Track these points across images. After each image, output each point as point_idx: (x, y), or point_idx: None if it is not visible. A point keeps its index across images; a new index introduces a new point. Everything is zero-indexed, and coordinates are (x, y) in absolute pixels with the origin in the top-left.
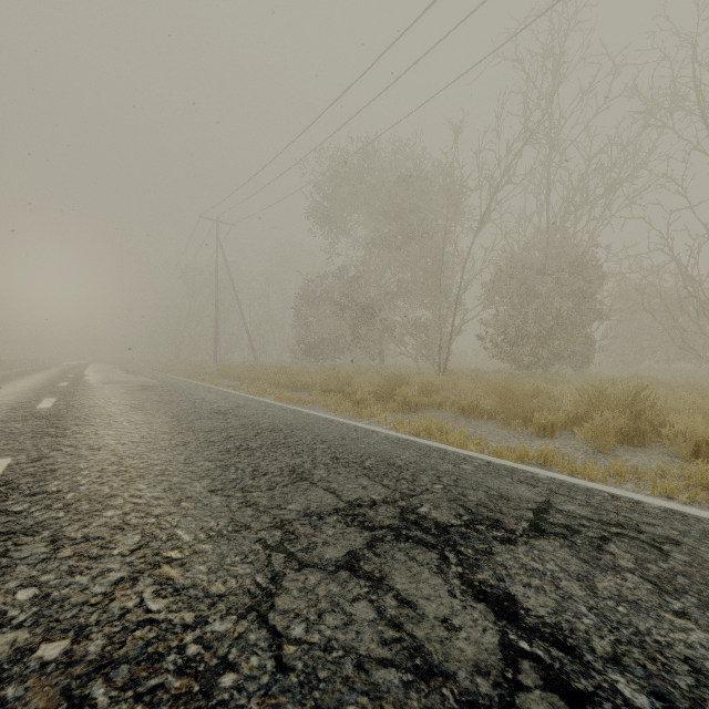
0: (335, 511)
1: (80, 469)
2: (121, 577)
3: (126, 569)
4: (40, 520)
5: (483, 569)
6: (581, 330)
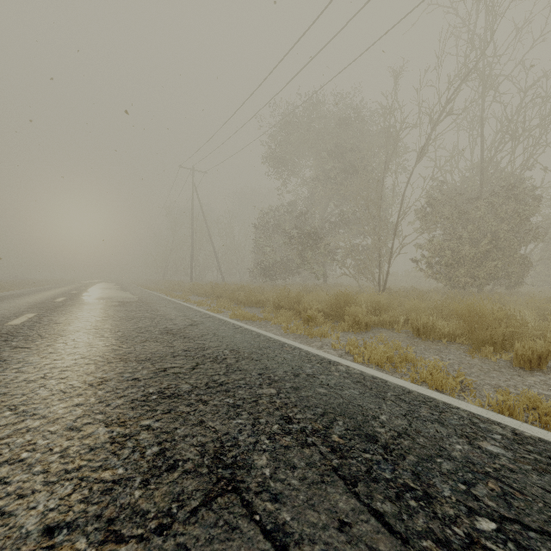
0: None
1: None
2: None
3: None
4: None
5: None
6: (517, 252)
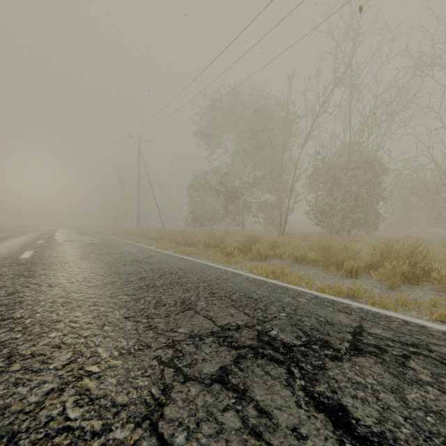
0: (211, 333)
1: (39, 300)
2: (52, 388)
3: (57, 381)
4: (3, 339)
5: (320, 383)
6: (371, 207)
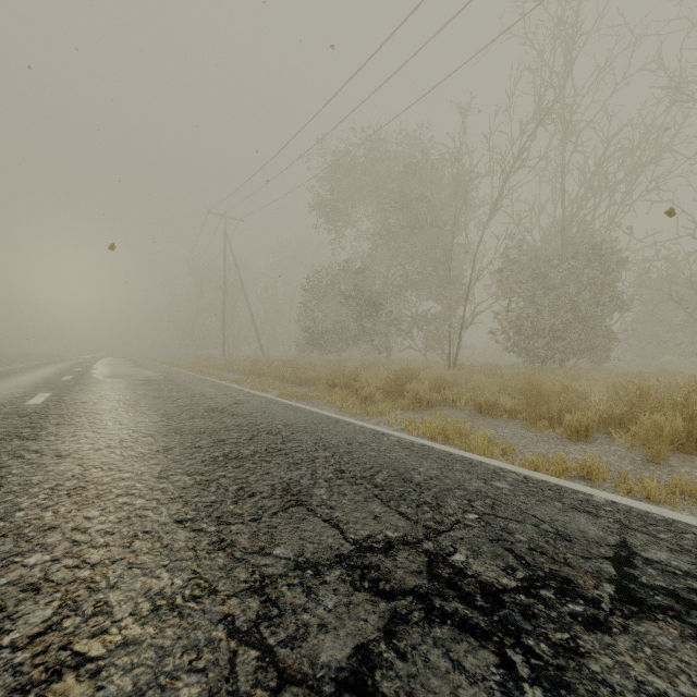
0: (337, 559)
1: (31, 484)
2: None
3: (5, 683)
4: None
5: (577, 695)
6: (600, 322)
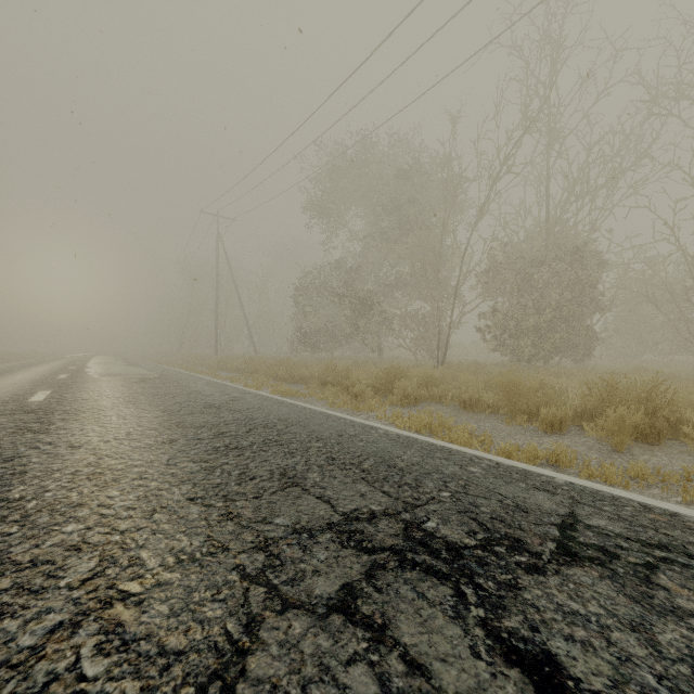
0: (328, 526)
1: (52, 471)
2: (60, 622)
3: (69, 610)
4: None
5: (510, 613)
6: (582, 322)
